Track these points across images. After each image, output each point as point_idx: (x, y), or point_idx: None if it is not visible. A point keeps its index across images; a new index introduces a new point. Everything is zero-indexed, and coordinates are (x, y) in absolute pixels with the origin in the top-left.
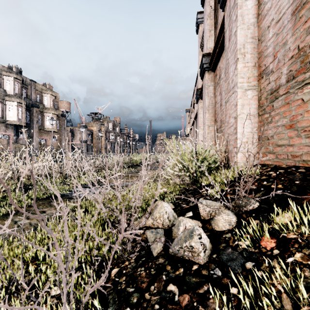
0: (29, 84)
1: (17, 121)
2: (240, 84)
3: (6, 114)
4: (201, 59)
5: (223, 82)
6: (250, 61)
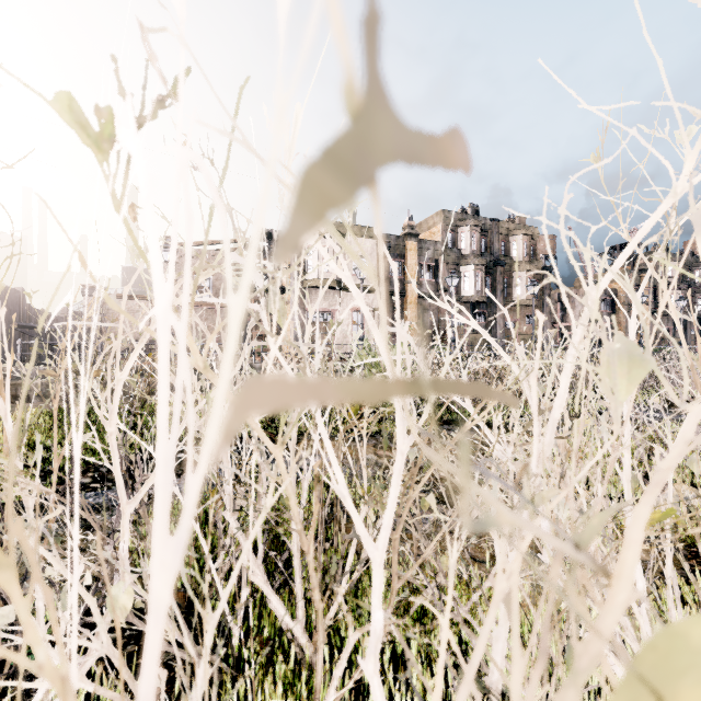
0: (489, 228)
1: (475, 295)
2: None
3: (460, 287)
4: None
5: None
6: None
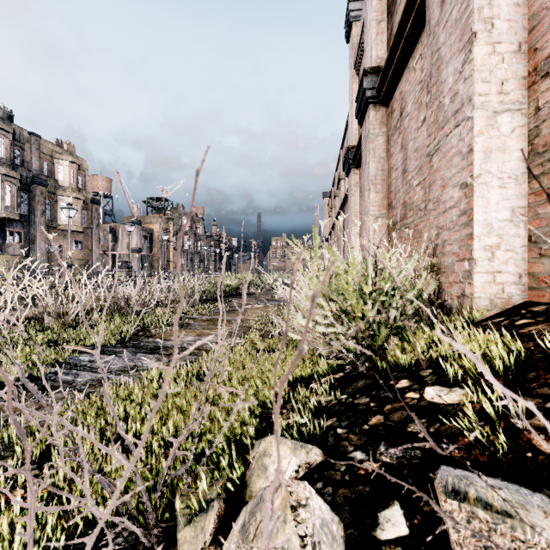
0: (27, 141)
1: (2, 210)
2: (479, 97)
3: None
4: (360, 82)
5: (410, 122)
6: (506, 40)
